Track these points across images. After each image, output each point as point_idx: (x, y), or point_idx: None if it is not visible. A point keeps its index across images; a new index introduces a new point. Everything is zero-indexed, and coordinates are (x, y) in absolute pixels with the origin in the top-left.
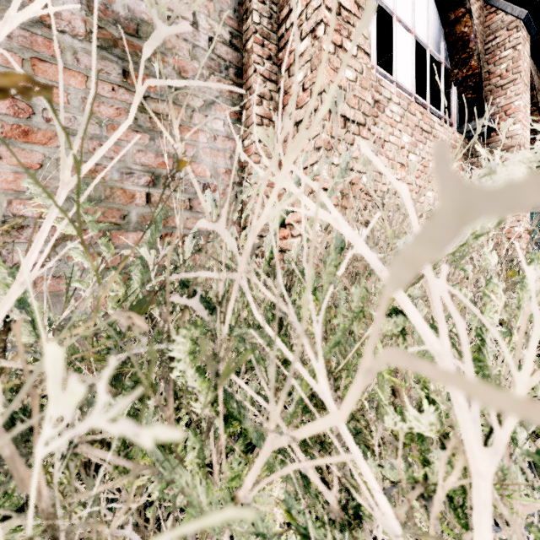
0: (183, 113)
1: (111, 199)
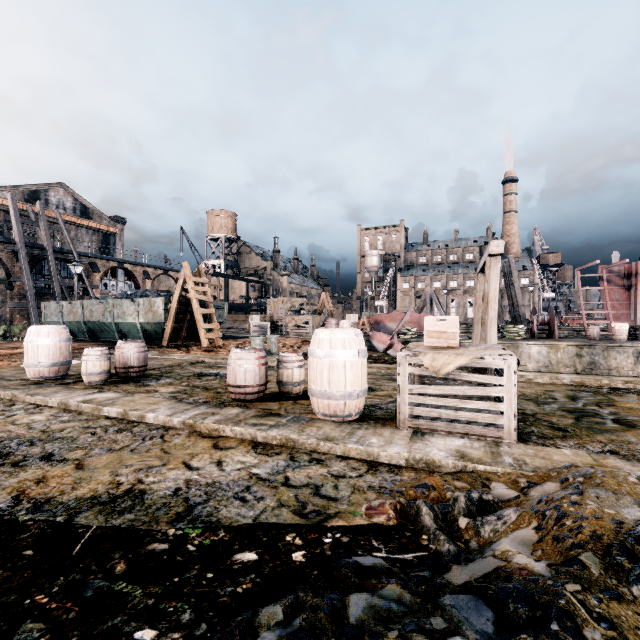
0: None
1: None
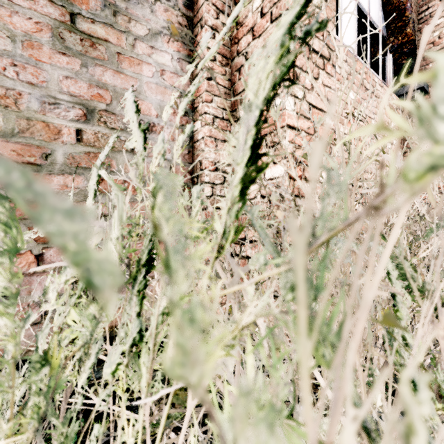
0: (123, 40)
1: (29, 133)
